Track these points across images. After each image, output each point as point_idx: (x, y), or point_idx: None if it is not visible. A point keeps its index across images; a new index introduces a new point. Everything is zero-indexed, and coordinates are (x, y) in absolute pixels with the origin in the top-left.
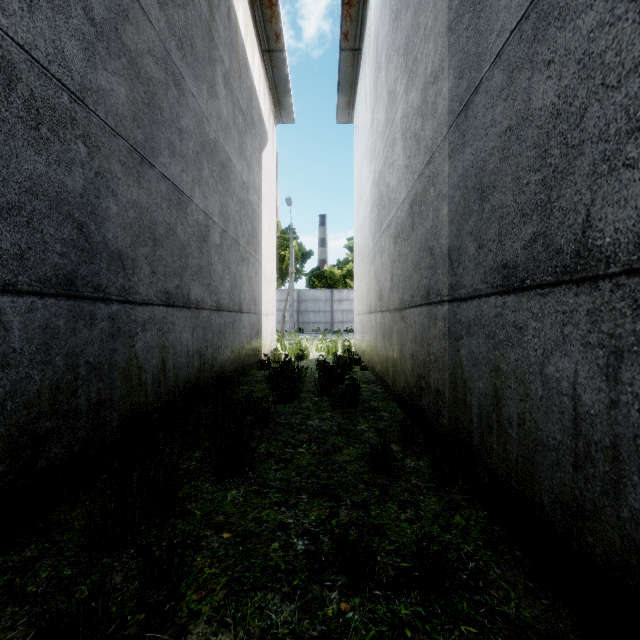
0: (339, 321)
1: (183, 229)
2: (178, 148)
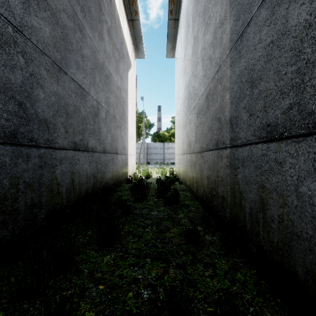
0: (167, 158)
1: (84, 109)
2: (81, 65)
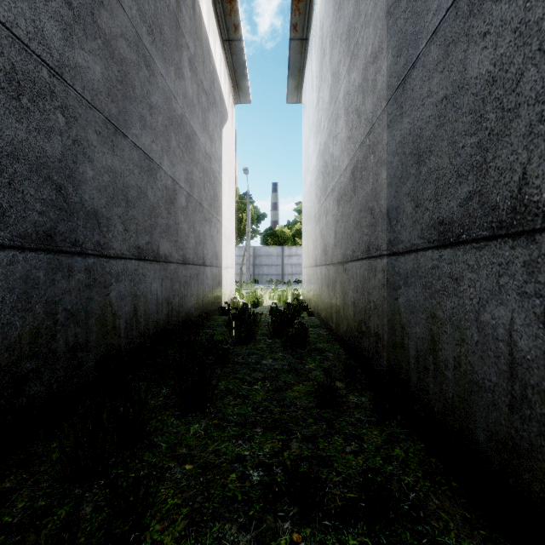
0: (289, 273)
1: (153, 192)
2: (148, 121)
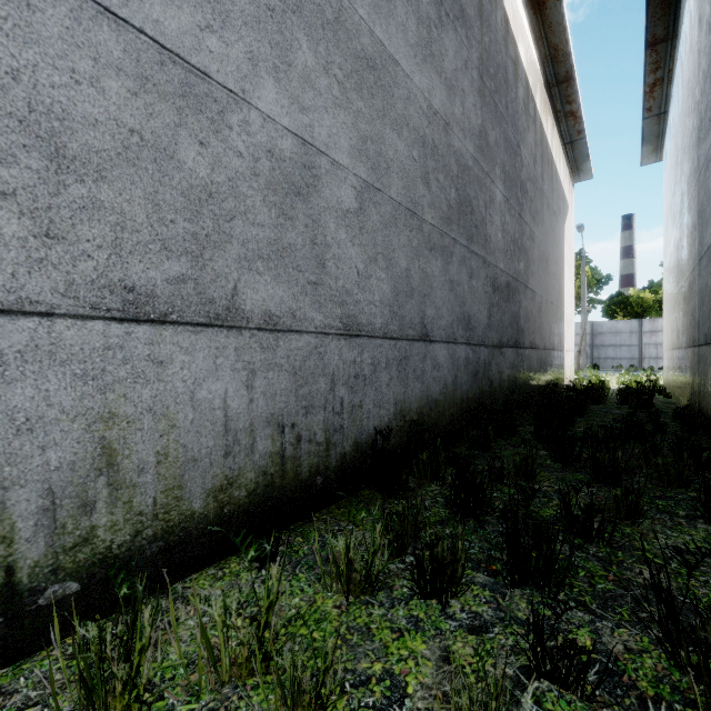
0: (651, 357)
1: (534, 309)
2: (533, 271)
